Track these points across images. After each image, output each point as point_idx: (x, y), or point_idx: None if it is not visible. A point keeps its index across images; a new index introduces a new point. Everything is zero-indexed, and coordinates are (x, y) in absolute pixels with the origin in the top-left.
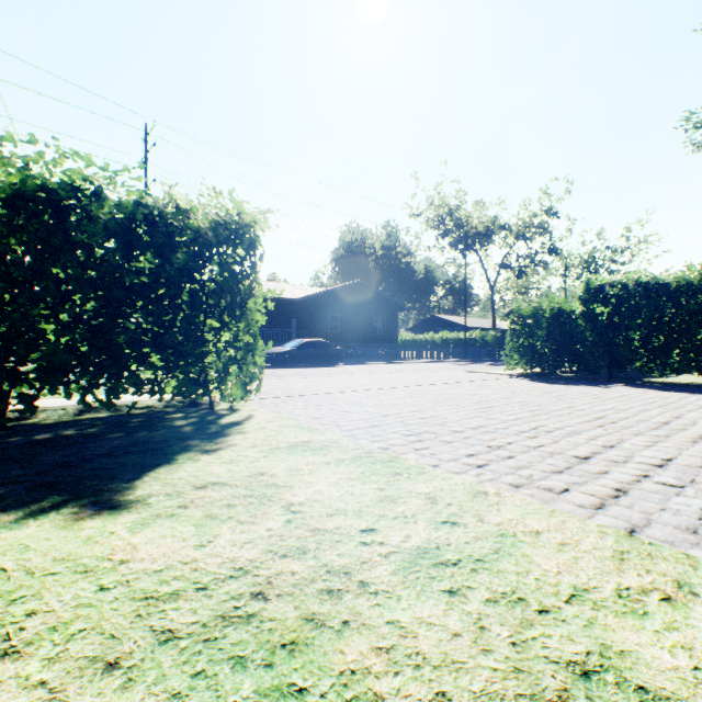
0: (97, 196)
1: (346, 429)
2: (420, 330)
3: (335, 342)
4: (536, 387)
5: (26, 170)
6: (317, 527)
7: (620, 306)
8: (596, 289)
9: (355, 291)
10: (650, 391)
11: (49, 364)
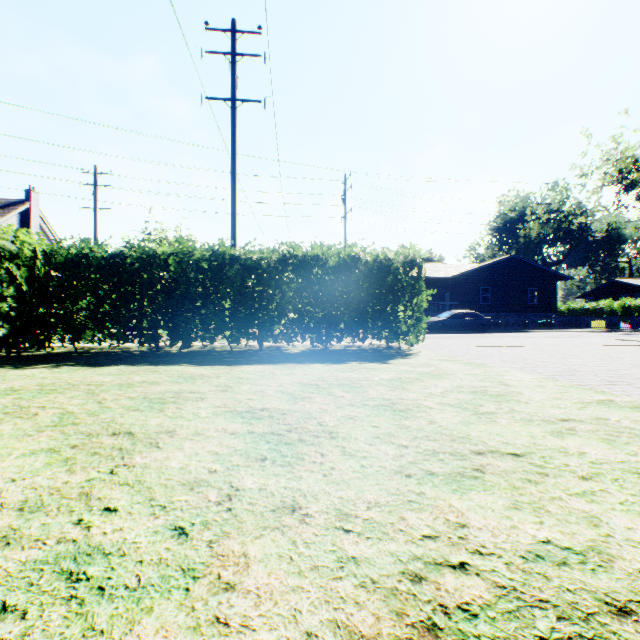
0: (359, 260)
1: (466, 357)
2: (595, 297)
3: (485, 312)
4: None
5: (338, 255)
6: (444, 369)
7: None
8: None
9: (507, 265)
10: None
11: (346, 326)
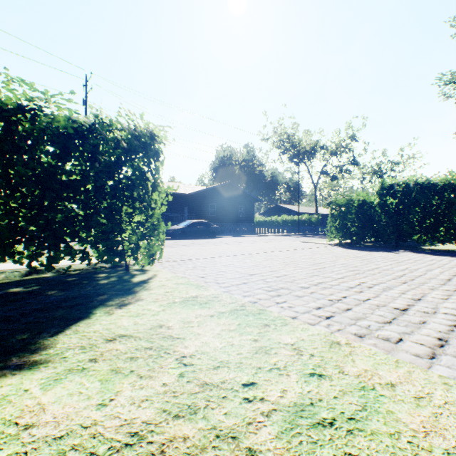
0: (39, 115)
1: (223, 286)
2: (268, 214)
3: (213, 222)
4: (350, 253)
5: None
6: (205, 381)
7: (404, 198)
8: (388, 187)
9: (227, 188)
10: (427, 255)
11: (1, 239)
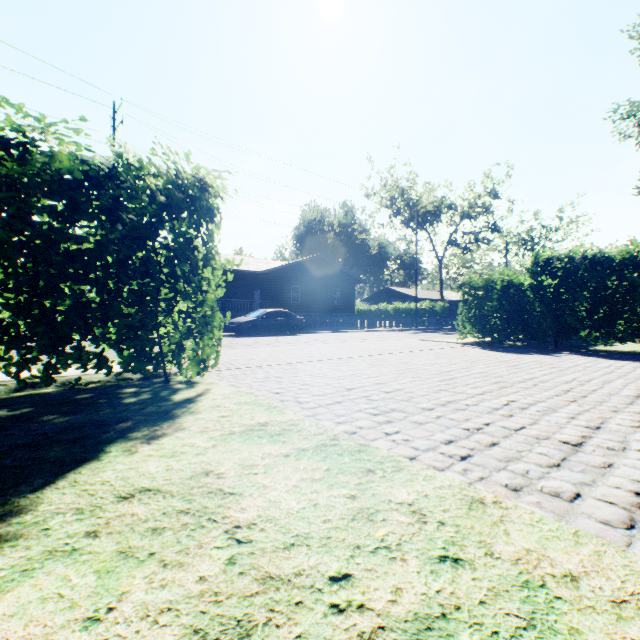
0: (31, 152)
1: (307, 407)
2: (375, 301)
3: (296, 312)
4: (491, 356)
5: None
6: (269, 572)
7: (567, 278)
8: (544, 262)
9: (315, 264)
10: (601, 359)
11: None
